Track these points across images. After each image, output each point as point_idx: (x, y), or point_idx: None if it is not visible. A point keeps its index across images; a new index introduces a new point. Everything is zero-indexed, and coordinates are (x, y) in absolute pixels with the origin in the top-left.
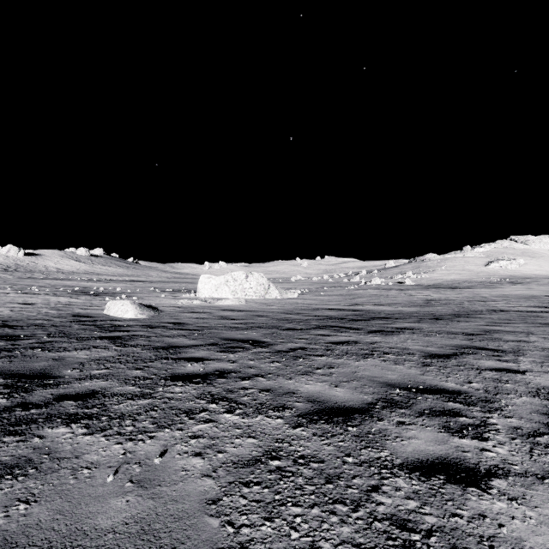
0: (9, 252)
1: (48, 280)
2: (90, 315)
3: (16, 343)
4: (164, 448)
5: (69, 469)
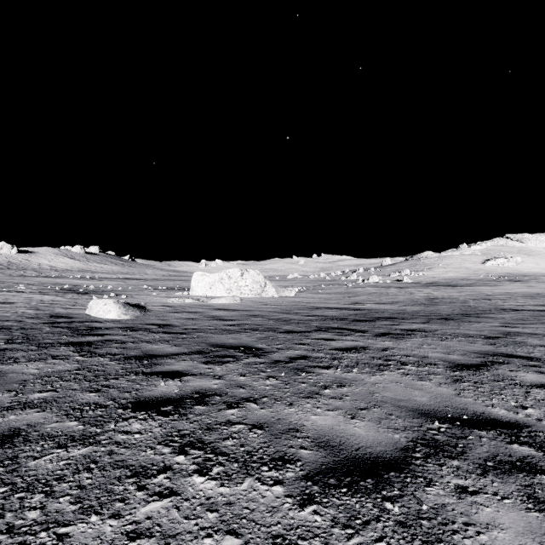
0: (1, 250)
1: (39, 277)
2: (69, 315)
3: None
4: None
5: None
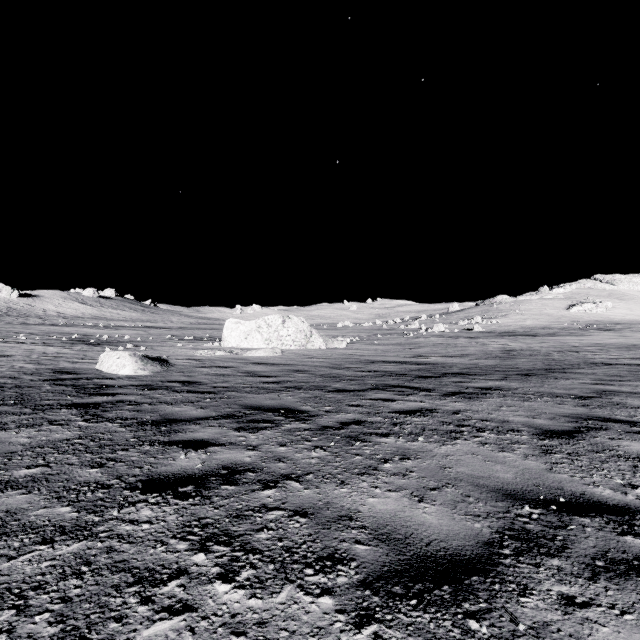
0: None
1: (44, 326)
2: (76, 370)
3: None
4: None
5: None
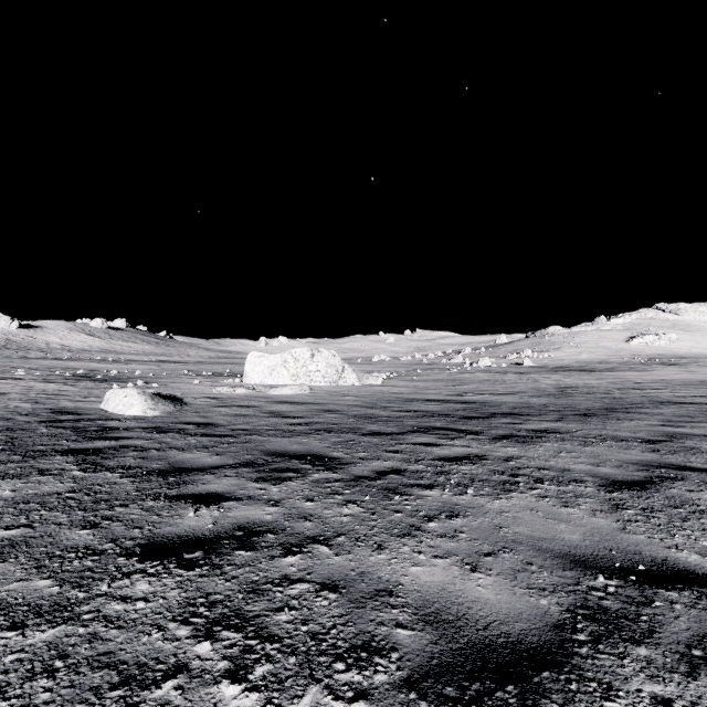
0: None
1: (46, 360)
2: (78, 410)
3: None
4: None
5: None
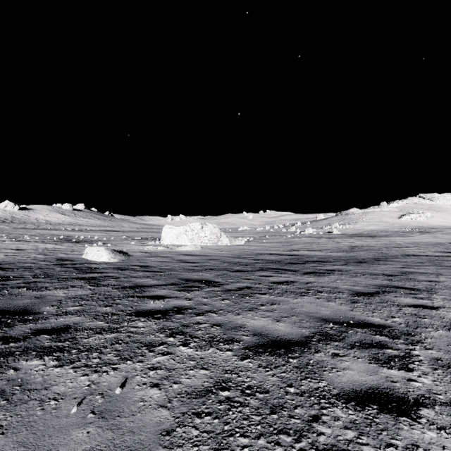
0: (6, 207)
1: (38, 230)
2: (71, 259)
3: (6, 283)
4: (125, 379)
5: (38, 400)
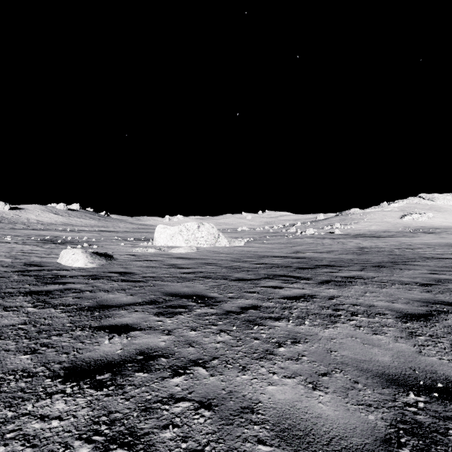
0: None
1: (26, 230)
2: (42, 263)
3: None
4: None
5: None
